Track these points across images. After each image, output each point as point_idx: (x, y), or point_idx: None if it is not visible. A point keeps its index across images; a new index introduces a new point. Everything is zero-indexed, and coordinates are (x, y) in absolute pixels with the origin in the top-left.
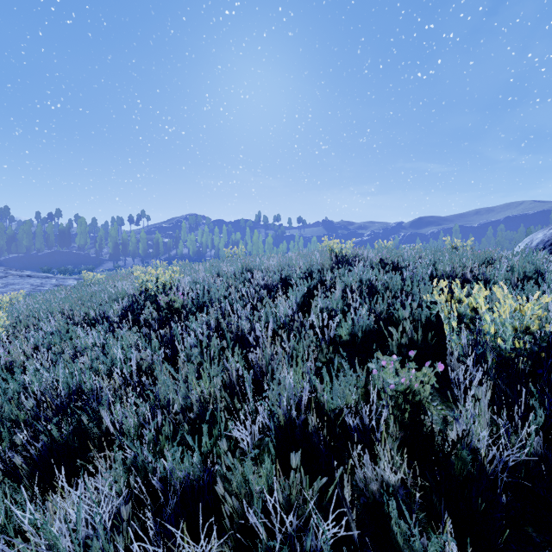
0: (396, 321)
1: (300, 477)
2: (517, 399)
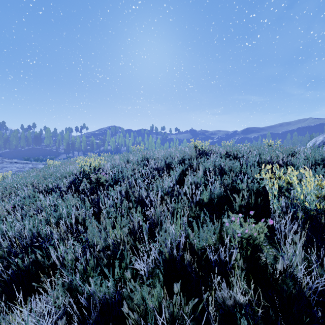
0: (237, 190)
1: (179, 294)
2: (320, 243)
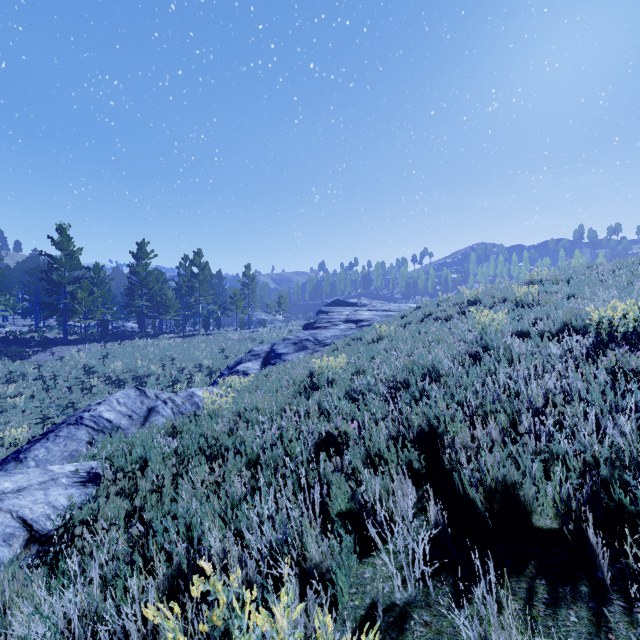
0: None
1: None
2: None
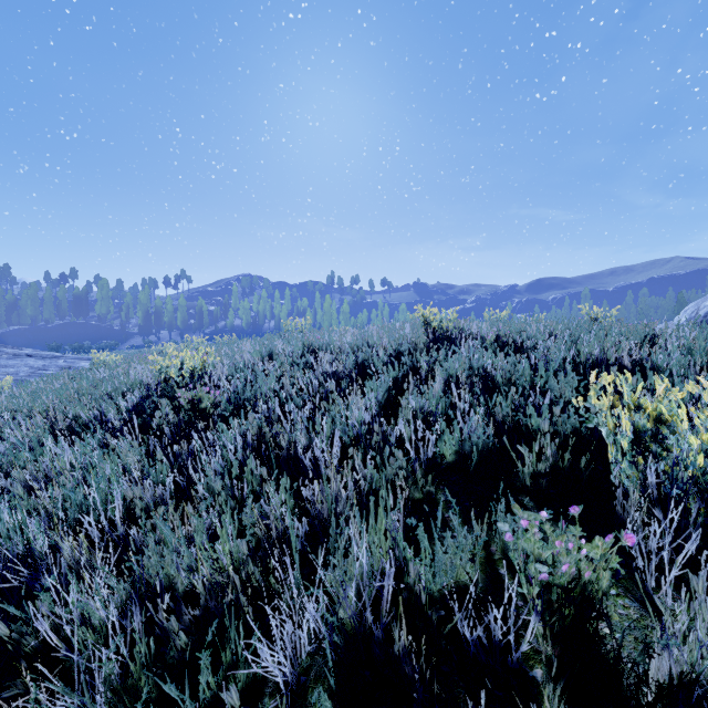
0: (526, 431)
1: None
2: None
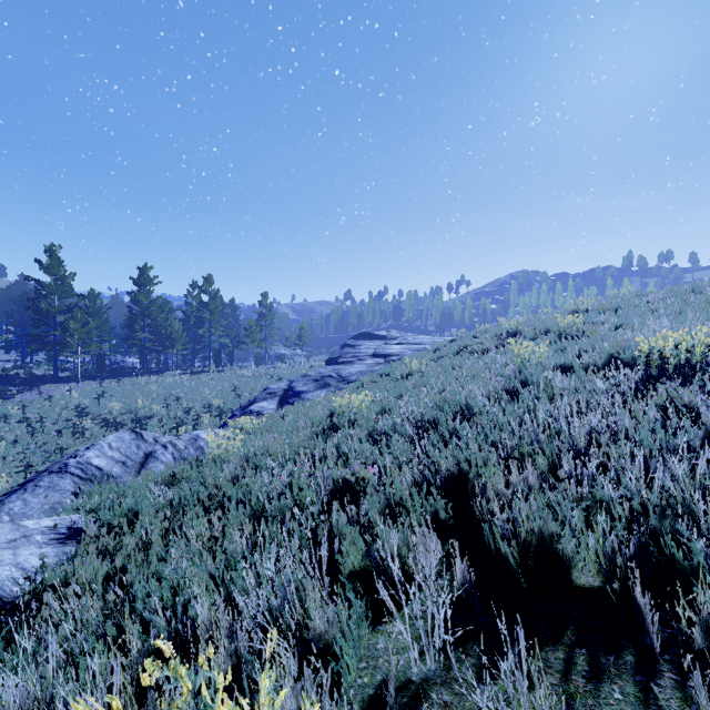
0: None
1: None
2: None
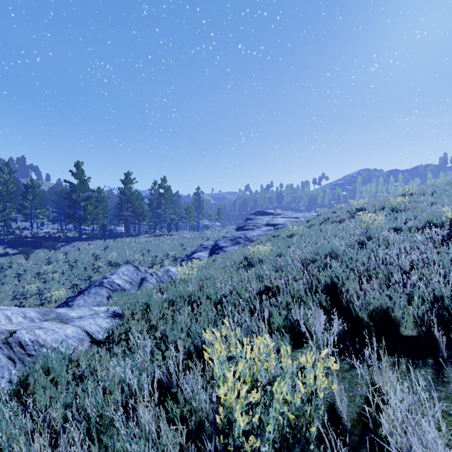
0: None
1: None
2: None
